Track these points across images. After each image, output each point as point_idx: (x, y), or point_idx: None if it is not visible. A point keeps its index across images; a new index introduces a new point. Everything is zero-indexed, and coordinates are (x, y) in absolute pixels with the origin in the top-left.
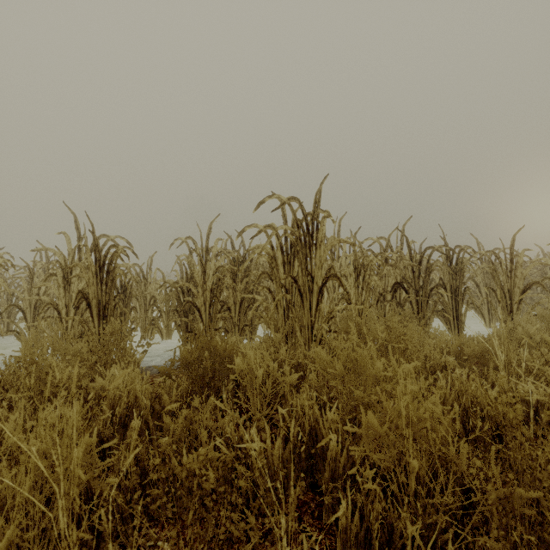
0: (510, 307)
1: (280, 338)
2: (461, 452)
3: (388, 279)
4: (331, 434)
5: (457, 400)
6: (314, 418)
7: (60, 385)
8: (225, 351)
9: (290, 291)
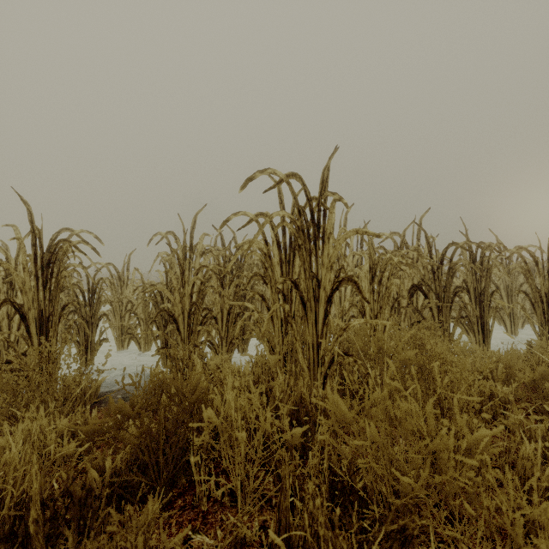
0: (548, 314)
1: (276, 360)
2: None
3: (402, 281)
4: None
5: None
6: (337, 547)
7: None
8: (197, 386)
9: (289, 298)
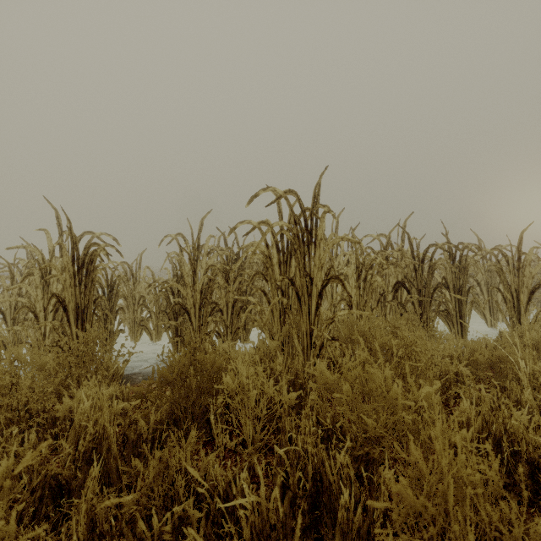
0: (518, 307)
1: (276, 345)
2: (531, 538)
3: (388, 278)
4: (342, 486)
5: (485, 428)
6: (319, 458)
7: (20, 407)
8: (214, 363)
9: (287, 293)
